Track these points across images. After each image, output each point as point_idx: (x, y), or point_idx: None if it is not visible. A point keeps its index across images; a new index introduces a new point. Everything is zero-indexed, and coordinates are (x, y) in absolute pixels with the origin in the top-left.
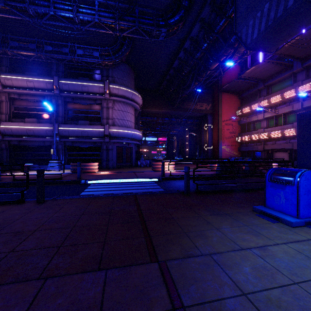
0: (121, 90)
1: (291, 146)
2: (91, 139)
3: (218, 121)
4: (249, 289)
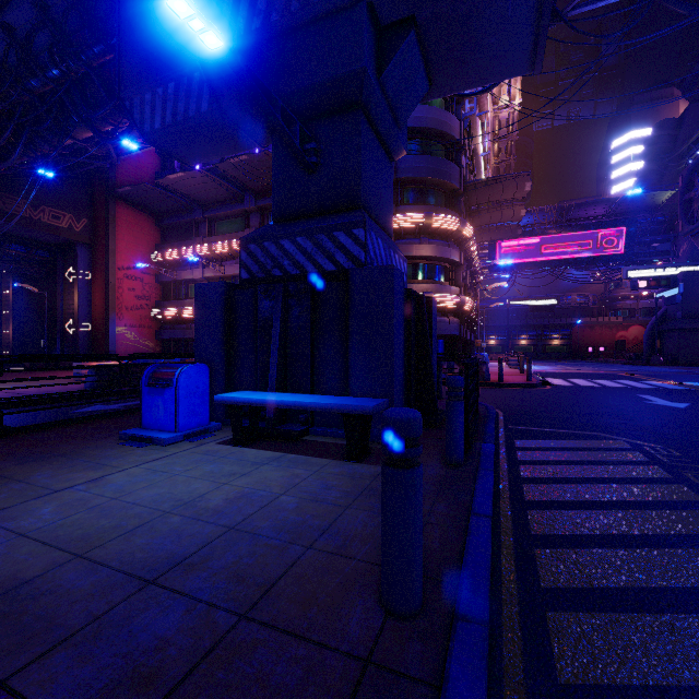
0: None
1: None
2: None
3: (108, 266)
4: (35, 527)
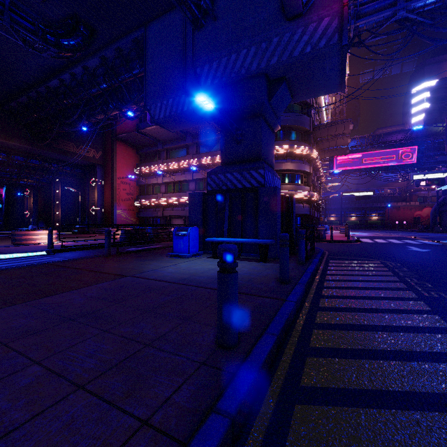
0: None
1: (185, 213)
2: None
3: (113, 177)
4: (173, 272)
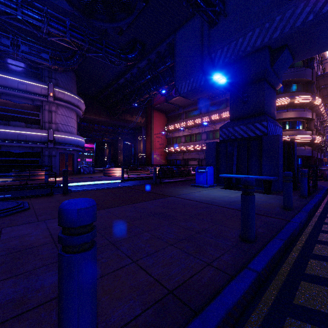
0: (67, 95)
1: (199, 156)
2: (29, 143)
3: (151, 134)
4: (199, 196)
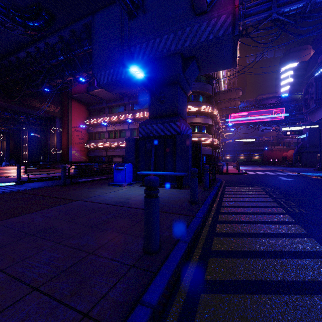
0: None
1: (123, 153)
2: None
3: (68, 126)
4: (113, 197)
